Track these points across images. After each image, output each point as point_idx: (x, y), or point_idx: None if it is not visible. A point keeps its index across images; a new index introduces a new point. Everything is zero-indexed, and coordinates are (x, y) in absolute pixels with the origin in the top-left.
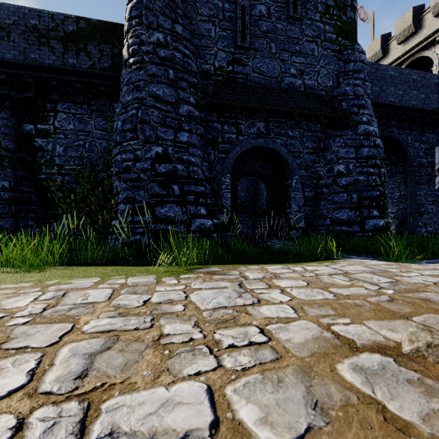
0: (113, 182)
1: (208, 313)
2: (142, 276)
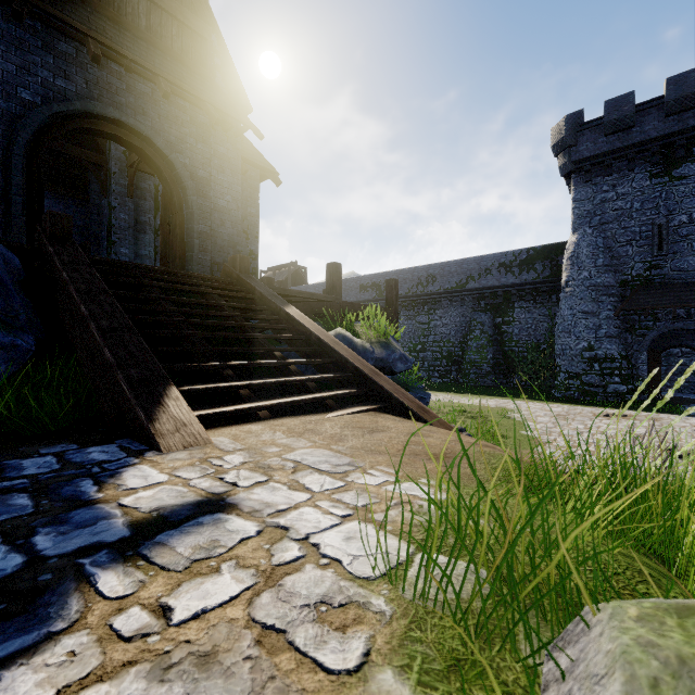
0: (551, 351)
1: (585, 410)
2: (573, 405)
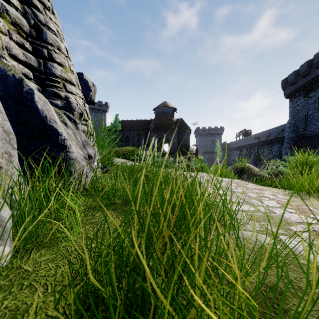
0: None
1: None
2: None
